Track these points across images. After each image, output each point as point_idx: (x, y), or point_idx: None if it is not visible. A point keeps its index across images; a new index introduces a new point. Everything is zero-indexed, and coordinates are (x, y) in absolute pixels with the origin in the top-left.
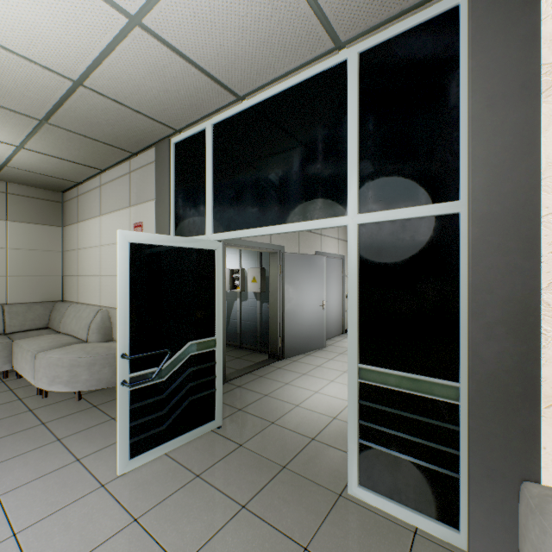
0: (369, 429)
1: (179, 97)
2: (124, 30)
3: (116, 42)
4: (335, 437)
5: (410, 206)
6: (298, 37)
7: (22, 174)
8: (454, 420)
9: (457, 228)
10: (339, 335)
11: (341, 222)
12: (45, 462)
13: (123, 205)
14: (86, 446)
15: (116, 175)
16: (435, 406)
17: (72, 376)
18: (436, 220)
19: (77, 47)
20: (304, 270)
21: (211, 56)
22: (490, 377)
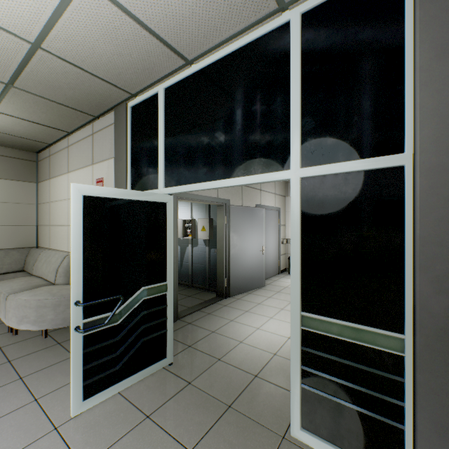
0: (311, 374)
1: (132, 61)
2: None
3: (66, 1)
4: (276, 374)
5: (352, 160)
6: None
7: None
8: (398, 371)
9: (402, 180)
10: (276, 275)
11: (284, 176)
12: (4, 403)
13: (87, 163)
14: (45, 385)
15: (81, 137)
16: (379, 356)
17: (39, 316)
18: (380, 173)
19: (29, 6)
20: (246, 220)
21: (160, 17)
22: (440, 332)
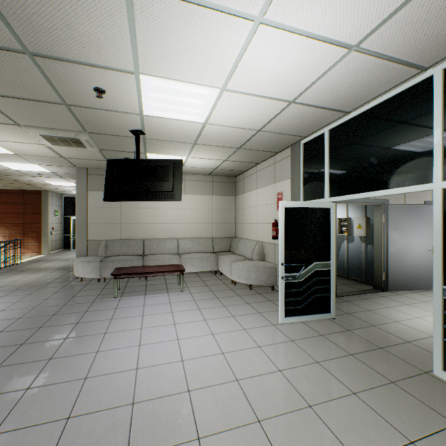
0: None
1: (309, 122)
2: (285, 106)
3: (280, 112)
4: (430, 346)
5: None
6: (390, 77)
7: (221, 171)
8: None
9: None
10: None
11: (427, 188)
12: (245, 310)
13: (270, 182)
14: (261, 308)
15: (266, 165)
16: None
17: (248, 276)
18: None
19: (263, 119)
20: (409, 218)
21: (330, 101)
22: None
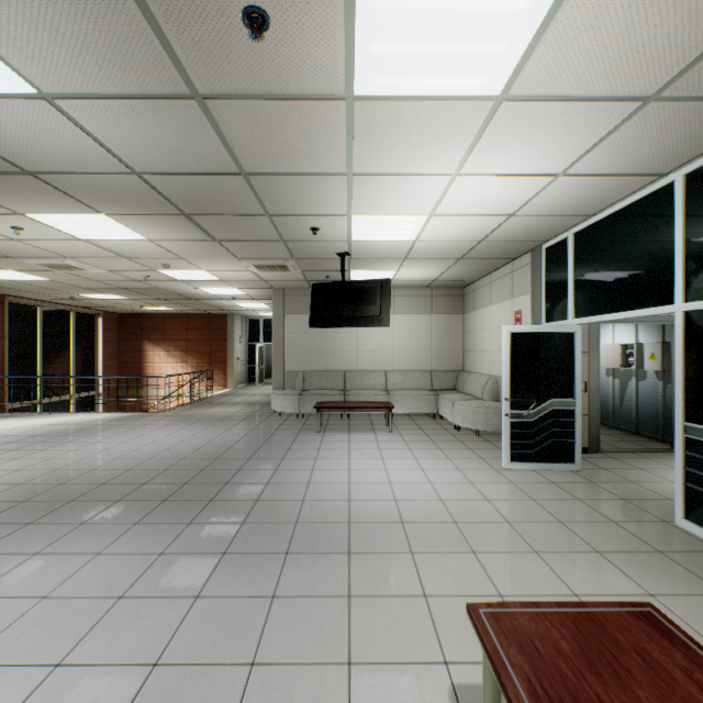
0: (692, 474)
1: (543, 228)
2: (506, 219)
3: (501, 223)
4: None
5: None
6: (622, 185)
7: (442, 283)
8: None
9: None
10: None
11: (669, 310)
12: (465, 454)
13: (507, 297)
14: (485, 455)
15: (502, 274)
16: None
17: (474, 419)
18: None
19: (482, 231)
20: None
21: (560, 210)
22: None
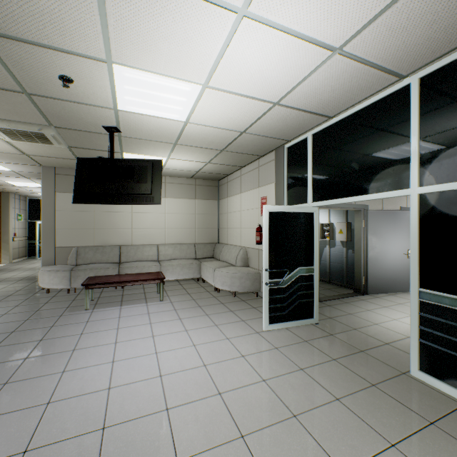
0: (427, 333)
1: (293, 126)
2: (270, 108)
3: (264, 113)
4: (407, 347)
5: None
6: (370, 83)
7: (204, 174)
8: None
9: None
10: None
11: (405, 193)
12: (229, 318)
13: (254, 187)
14: (245, 316)
15: (250, 169)
16: None
17: (232, 282)
18: None
19: (247, 120)
20: (386, 223)
21: (314, 105)
22: None
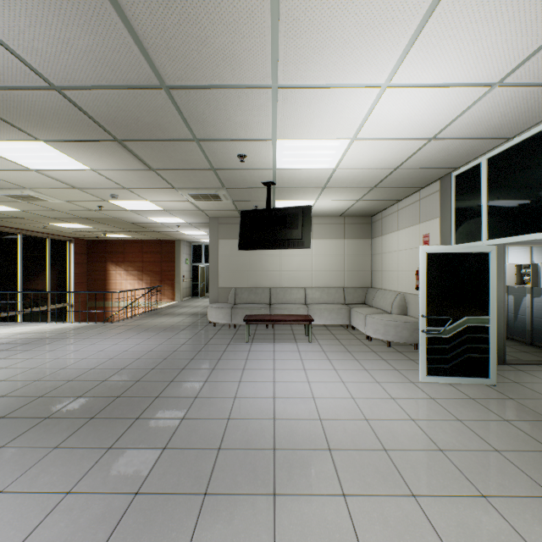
0: None
1: (458, 154)
2: (425, 143)
3: (419, 148)
4: None
5: None
6: None
7: (353, 212)
8: None
9: None
10: None
11: None
12: (380, 365)
13: (414, 223)
14: (399, 366)
15: (409, 202)
16: None
17: (385, 331)
18: None
19: (399, 157)
20: None
21: (481, 132)
22: None
